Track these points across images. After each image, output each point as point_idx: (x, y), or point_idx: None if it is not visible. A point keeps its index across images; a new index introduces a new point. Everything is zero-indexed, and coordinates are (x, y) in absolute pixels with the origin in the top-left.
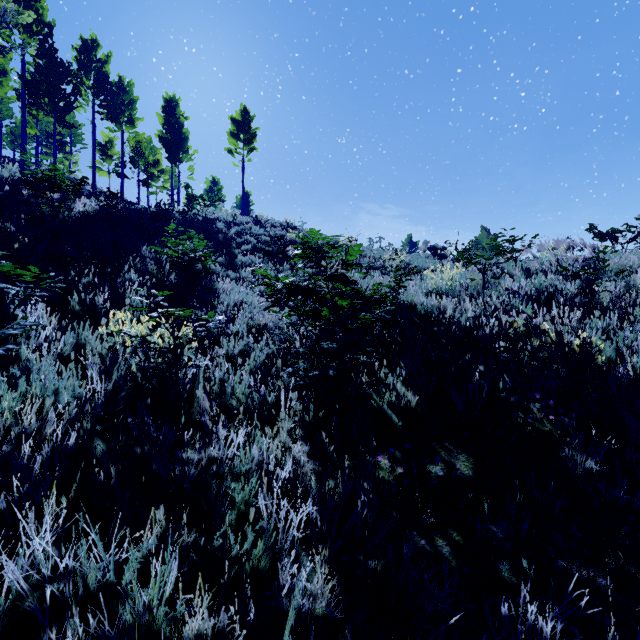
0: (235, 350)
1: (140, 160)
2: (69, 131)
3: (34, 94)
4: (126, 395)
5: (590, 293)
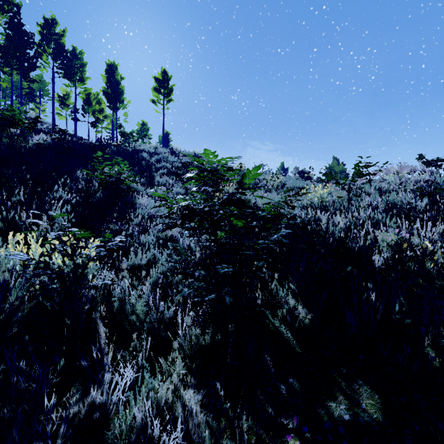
0: (143, 261)
1: (89, 108)
2: (39, 87)
3: (5, 56)
4: (27, 314)
5: None
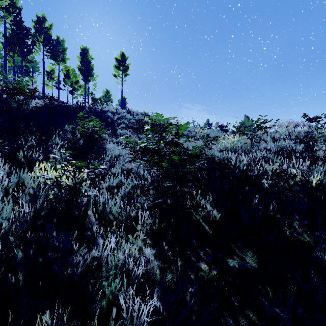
0: (113, 183)
1: (68, 80)
2: (32, 65)
3: (10, 44)
4: (46, 213)
5: (312, 151)
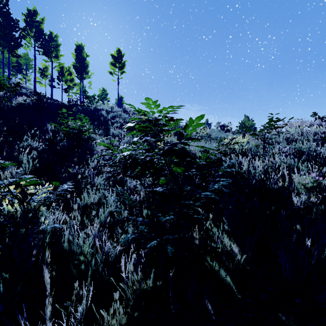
0: (95, 200)
1: (62, 78)
2: (25, 63)
3: None
4: None
5: None
